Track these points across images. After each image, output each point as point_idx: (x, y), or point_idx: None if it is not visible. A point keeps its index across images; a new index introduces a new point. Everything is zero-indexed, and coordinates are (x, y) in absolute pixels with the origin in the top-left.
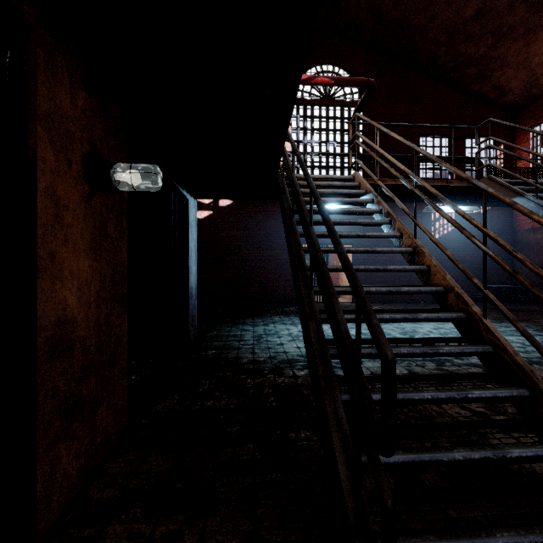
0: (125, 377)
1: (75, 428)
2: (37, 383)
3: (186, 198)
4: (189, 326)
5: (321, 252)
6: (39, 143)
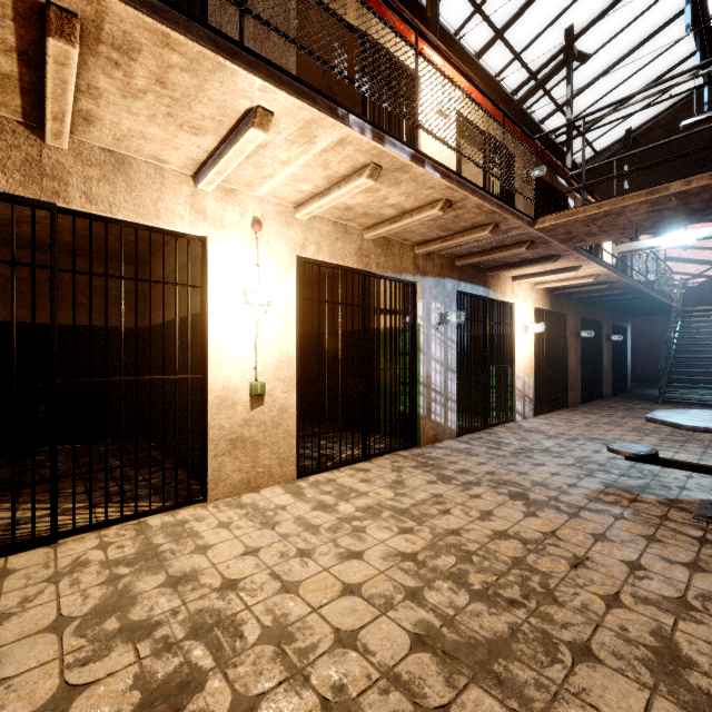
0: (611, 383)
1: (605, 385)
2: (603, 374)
3: (625, 327)
4: (627, 380)
5: (665, 353)
6: (603, 338)
